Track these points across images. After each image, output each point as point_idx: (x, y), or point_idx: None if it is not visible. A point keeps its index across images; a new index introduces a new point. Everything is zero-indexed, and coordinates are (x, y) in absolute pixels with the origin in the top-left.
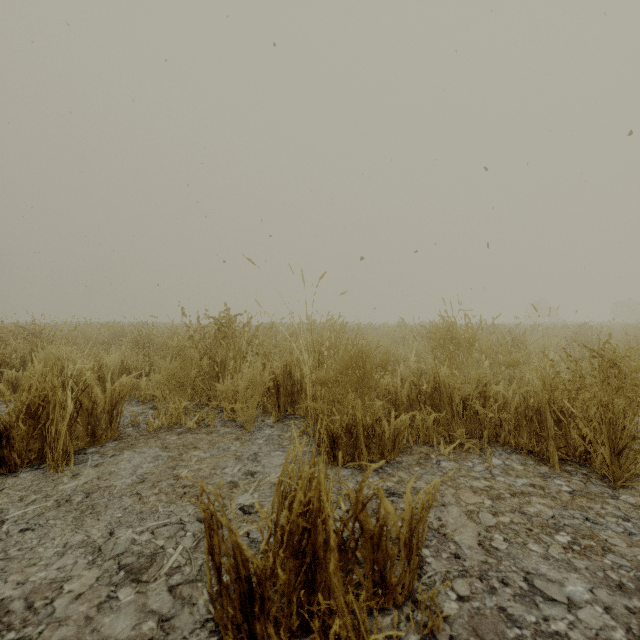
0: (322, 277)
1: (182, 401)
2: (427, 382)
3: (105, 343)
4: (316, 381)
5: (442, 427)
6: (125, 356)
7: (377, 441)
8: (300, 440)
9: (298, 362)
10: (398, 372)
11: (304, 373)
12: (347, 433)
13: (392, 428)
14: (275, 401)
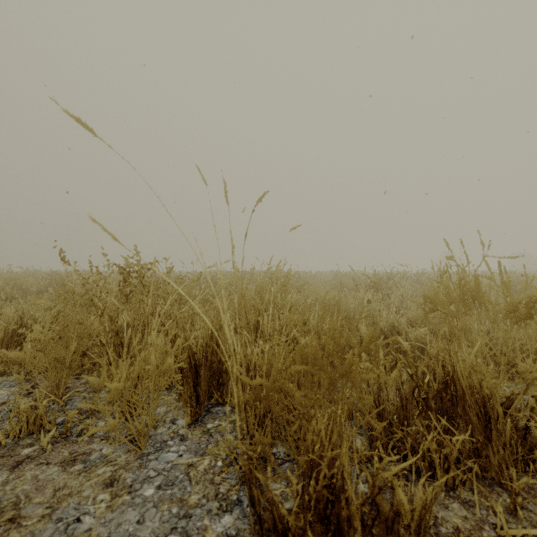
0: (262, 197)
1: (47, 393)
2: (396, 348)
3: (40, 292)
4: (249, 396)
5: (475, 459)
6: (24, 312)
7: (381, 534)
8: (222, 485)
9: (216, 349)
10: (381, 350)
11: (228, 368)
12: (317, 522)
13: (417, 510)
14: (192, 391)
